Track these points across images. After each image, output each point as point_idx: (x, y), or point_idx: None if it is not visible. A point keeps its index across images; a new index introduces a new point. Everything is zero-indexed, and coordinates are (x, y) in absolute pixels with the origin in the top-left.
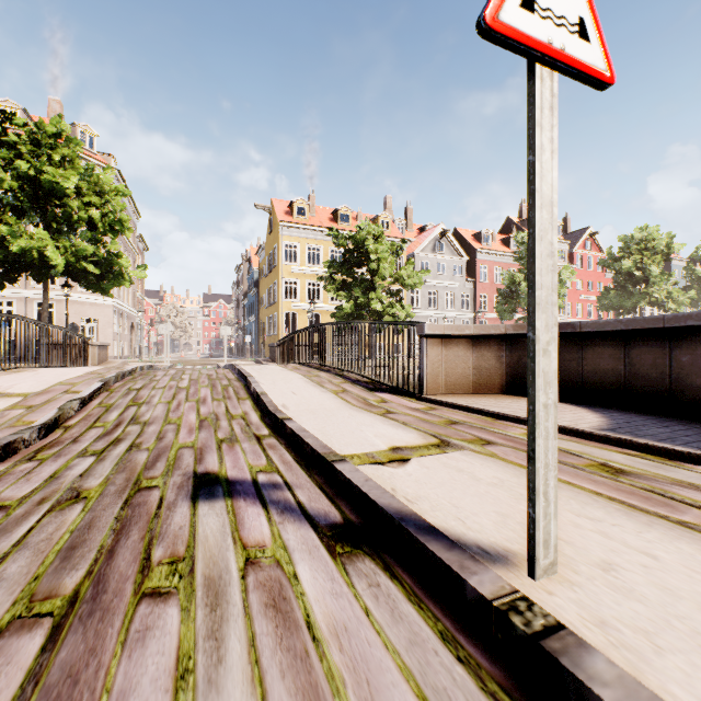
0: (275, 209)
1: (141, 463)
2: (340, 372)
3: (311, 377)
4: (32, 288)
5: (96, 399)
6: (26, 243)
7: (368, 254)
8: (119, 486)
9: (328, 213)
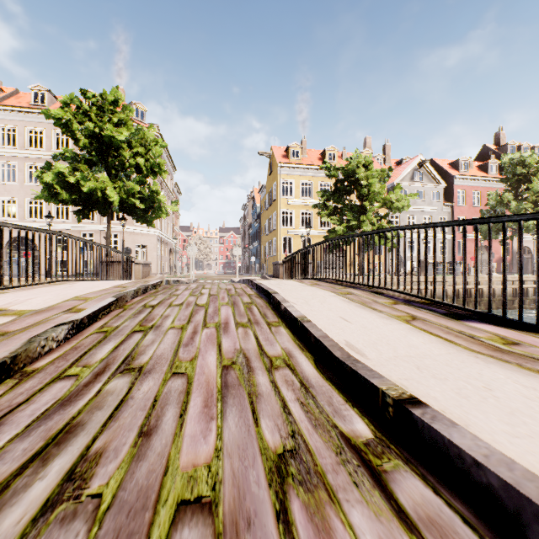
0: (274, 154)
1: None
2: (372, 289)
3: (345, 294)
4: (104, 224)
5: (102, 319)
6: (93, 185)
7: (358, 182)
8: None
9: (317, 154)
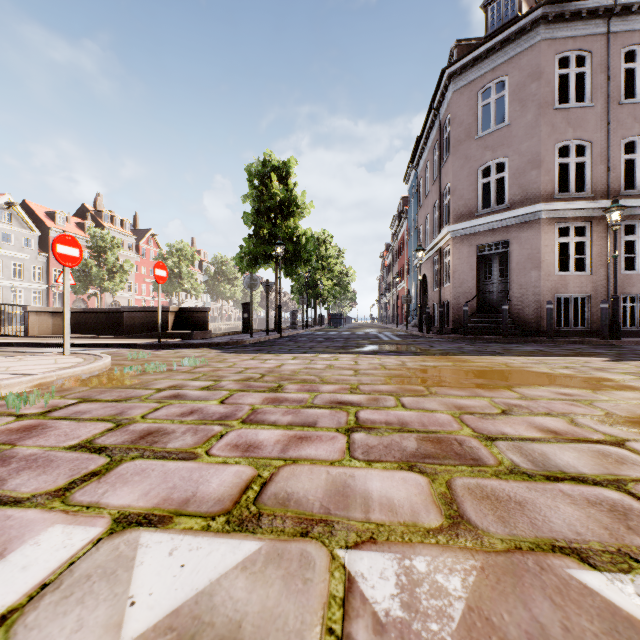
0: None
1: None
2: None
3: None
4: None
5: None
6: None
7: None
8: None
9: None
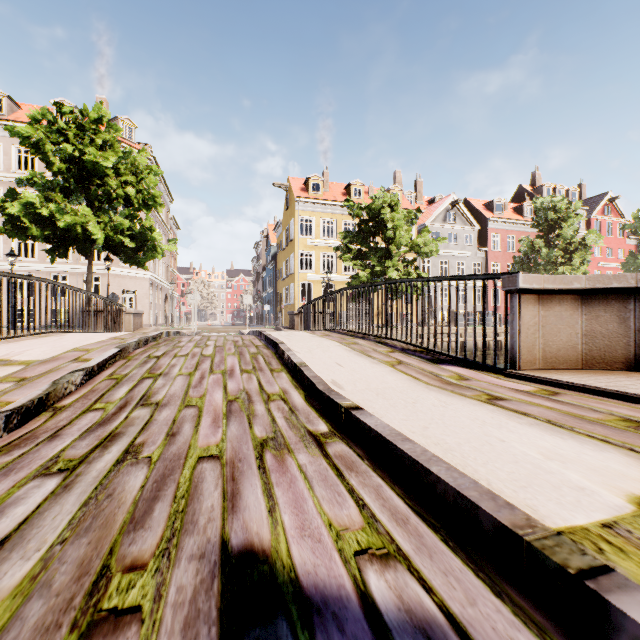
0: (291, 186)
1: (127, 504)
2: (378, 339)
3: (349, 344)
4: (82, 264)
5: (109, 368)
6: (71, 219)
7: (383, 223)
8: (52, 605)
9: (340, 188)
